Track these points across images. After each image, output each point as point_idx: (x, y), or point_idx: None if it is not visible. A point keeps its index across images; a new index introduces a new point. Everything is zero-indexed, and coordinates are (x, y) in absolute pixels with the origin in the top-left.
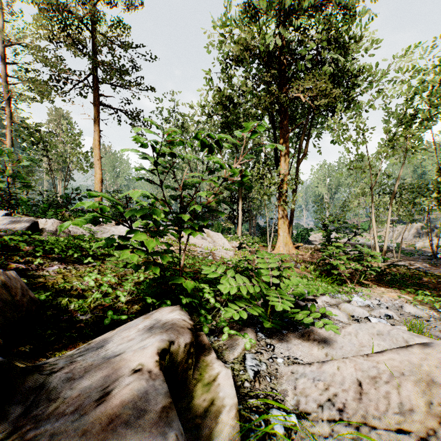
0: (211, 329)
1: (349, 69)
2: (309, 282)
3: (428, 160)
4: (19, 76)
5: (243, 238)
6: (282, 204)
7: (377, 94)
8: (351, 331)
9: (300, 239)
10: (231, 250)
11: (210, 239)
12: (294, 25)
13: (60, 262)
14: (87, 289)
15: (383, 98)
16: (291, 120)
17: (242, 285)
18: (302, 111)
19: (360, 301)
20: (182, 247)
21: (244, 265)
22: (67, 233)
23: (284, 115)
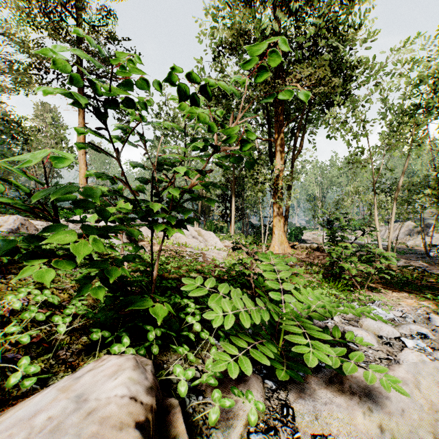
0: (193, 376)
1: (346, 61)
2: (316, 288)
3: (418, 160)
4: (0, 66)
5: (236, 237)
6: (277, 201)
7: (375, 88)
8: (405, 377)
9: (293, 238)
10: (223, 250)
11: (201, 238)
12: (290, 12)
13: (1, 268)
14: (19, 309)
15: (380, 92)
16: (286, 114)
17: (243, 312)
18: (297, 106)
19: (380, 313)
20: (170, 247)
21: (239, 268)
22: (33, 232)
23: (279, 107)
